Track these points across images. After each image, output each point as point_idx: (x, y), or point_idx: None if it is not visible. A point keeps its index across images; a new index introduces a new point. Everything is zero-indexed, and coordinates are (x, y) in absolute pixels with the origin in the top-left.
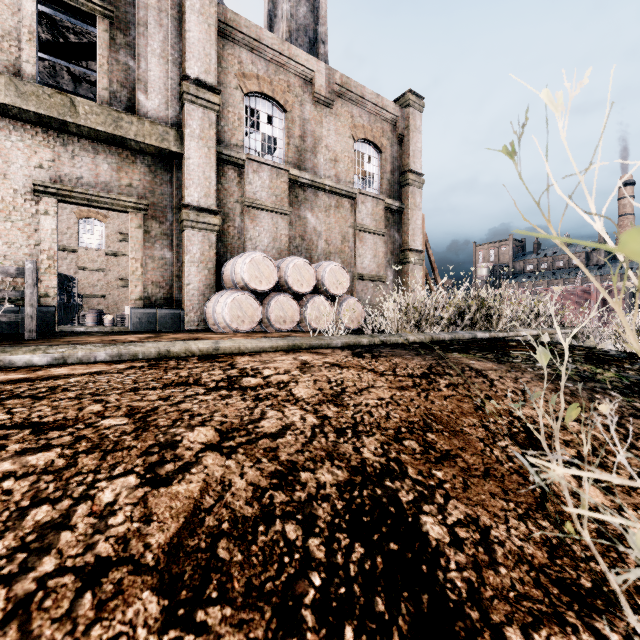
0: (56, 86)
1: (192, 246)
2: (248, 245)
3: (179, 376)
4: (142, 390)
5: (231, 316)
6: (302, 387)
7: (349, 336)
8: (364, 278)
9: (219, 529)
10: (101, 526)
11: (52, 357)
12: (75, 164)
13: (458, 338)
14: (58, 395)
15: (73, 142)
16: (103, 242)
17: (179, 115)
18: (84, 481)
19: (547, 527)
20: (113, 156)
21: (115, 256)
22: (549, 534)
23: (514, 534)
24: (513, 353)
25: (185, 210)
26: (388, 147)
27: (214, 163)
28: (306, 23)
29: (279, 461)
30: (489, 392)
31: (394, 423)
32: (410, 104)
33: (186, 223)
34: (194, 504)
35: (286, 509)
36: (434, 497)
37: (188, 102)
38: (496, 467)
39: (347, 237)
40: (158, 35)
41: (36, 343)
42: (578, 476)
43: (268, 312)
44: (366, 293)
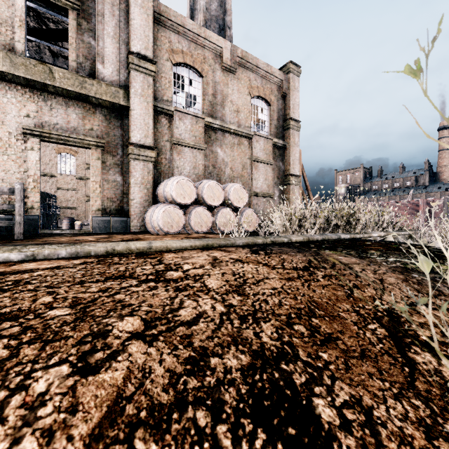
0: (41, 60)
1: (136, 172)
2: (175, 171)
3: (118, 270)
4: (87, 283)
5: (163, 222)
6: (213, 279)
7: (248, 237)
8: (258, 195)
9: (137, 418)
10: (30, 418)
11: (25, 255)
12: (52, 114)
13: (327, 239)
14: (20, 287)
15: (51, 98)
16: (74, 170)
17: (126, 79)
18: (22, 371)
19: (419, 406)
20: (79, 108)
21: (83, 180)
22: (422, 413)
23: (393, 414)
24: (369, 250)
25: (131, 147)
26: (275, 102)
27: (151, 113)
28: (217, 14)
29: (193, 347)
30: (356, 282)
31: (285, 310)
32: (291, 71)
33: (131, 156)
34: (117, 392)
35: (197, 395)
36: (322, 378)
37: (133, 70)
38: (370, 348)
39: (246, 166)
40: (111, 22)
41: (21, 242)
42: (436, 355)
43: (189, 219)
44: (259, 206)
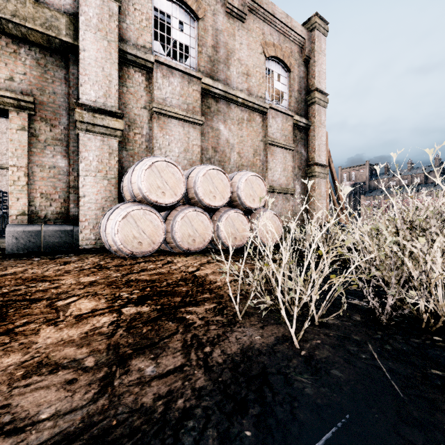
0: None
1: (88, 152)
2: (157, 154)
3: None
4: None
5: (123, 237)
6: None
7: None
8: (275, 190)
9: None
10: None
11: None
12: None
13: None
14: None
15: None
16: None
17: (74, 3)
18: None
19: None
20: None
21: None
22: None
23: None
24: None
25: (78, 109)
26: (296, 67)
27: (115, 59)
28: None
29: None
30: None
31: None
32: (316, 27)
33: (79, 125)
34: None
35: None
36: None
37: None
38: None
39: (258, 150)
40: None
41: None
42: None
43: (173, 230)
44: (276, 205)
